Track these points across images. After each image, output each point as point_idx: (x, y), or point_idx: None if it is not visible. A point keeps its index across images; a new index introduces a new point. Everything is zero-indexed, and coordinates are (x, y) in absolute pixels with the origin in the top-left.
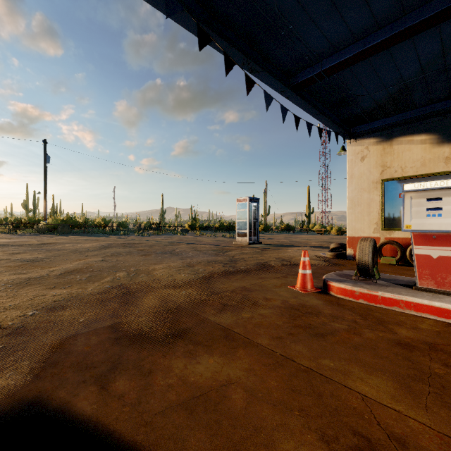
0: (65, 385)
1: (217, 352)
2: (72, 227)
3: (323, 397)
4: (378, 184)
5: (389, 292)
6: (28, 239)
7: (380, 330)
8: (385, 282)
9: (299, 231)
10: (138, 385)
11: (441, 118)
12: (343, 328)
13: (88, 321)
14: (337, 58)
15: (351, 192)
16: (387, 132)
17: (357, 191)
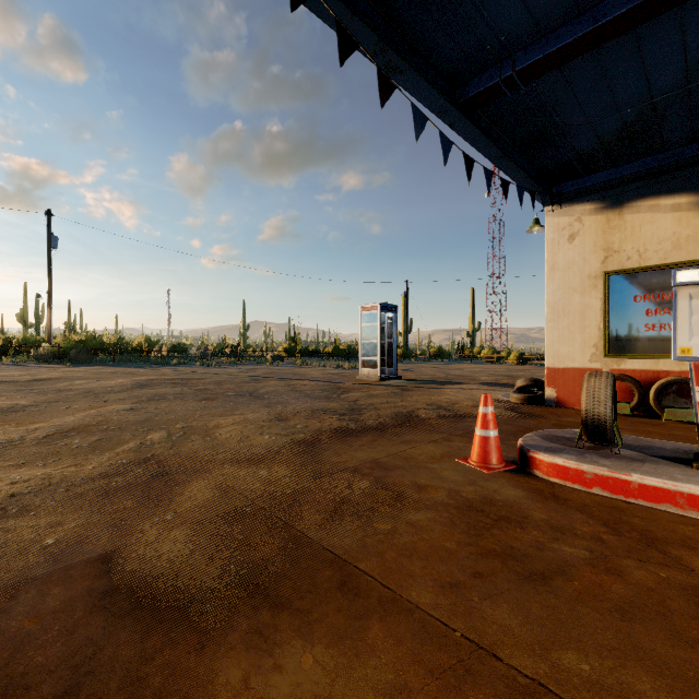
0: None
1: (322, 630)
2: (96, 353)
3: None
4: (597, 279)
5: (651, 474)
6: (15, 372)
7: (657, 563)
8: (635, 452)
9: (457, 358)
10: None
11: None
12: (581, 558)
13: (61, 544)
14: (543, 47)
15: (552, 293)
16: (614, 192)
17: (563, 292)
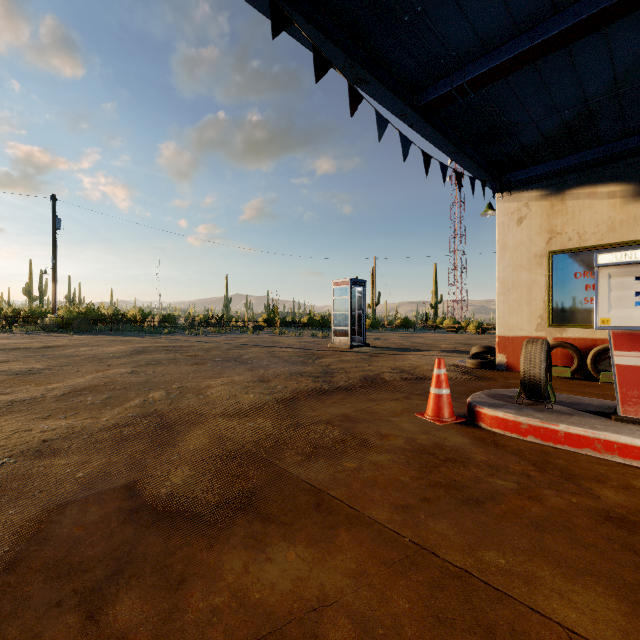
0: (23, 611)
1: (302, 537)
2: (95, 323)
3: (495, 633)
4: (543, 258)
5: (576, 424)
6: (26, 340)
7: (571, 492)
8: (566, 407)
9: (421, 328)
10: (157, 610)
11: (639, 159)
12: (510, 488)
13: (91, 477)
14: (488, 61)
15: (502, 270)
16: (557, 181)
17: (512, 269)
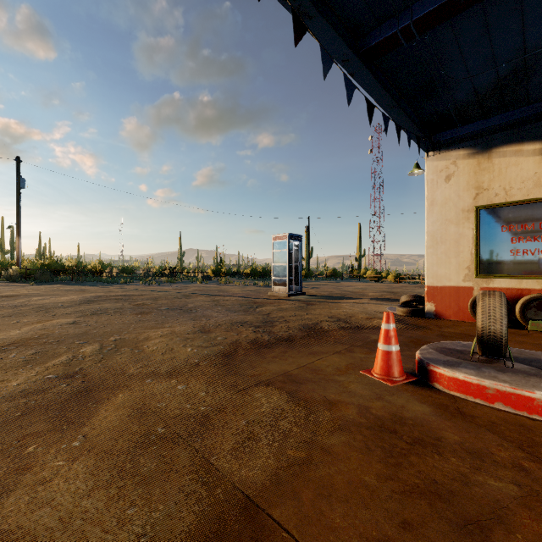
0: None
1: None
2: (58, 274)
3: None
4: (470, 213)
5: None
6: None
7: None
8: (526, 365)
9: (348, 278)
10: None
11: None
12: (512, 496)
13: None
14: None
15: (431, 224)
16: (484, 140)
17: (440, 223)
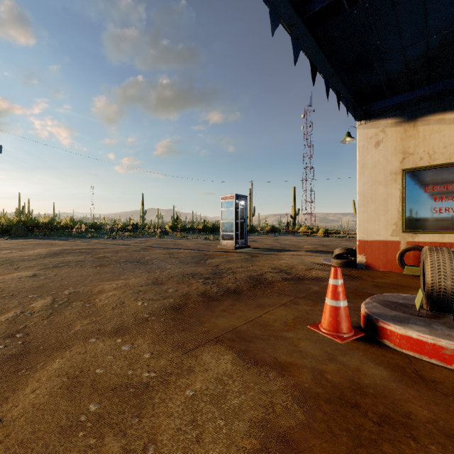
0: None
1: None
2: (33, 229)
3: None
4: (397, 175)
5: None
6: None
7: None
8: None
9: (285, 233)
10: None
11: None
12: None
13: None
14: None
15: (362, 185)
16: (410, 110)
17: (370, 184)
